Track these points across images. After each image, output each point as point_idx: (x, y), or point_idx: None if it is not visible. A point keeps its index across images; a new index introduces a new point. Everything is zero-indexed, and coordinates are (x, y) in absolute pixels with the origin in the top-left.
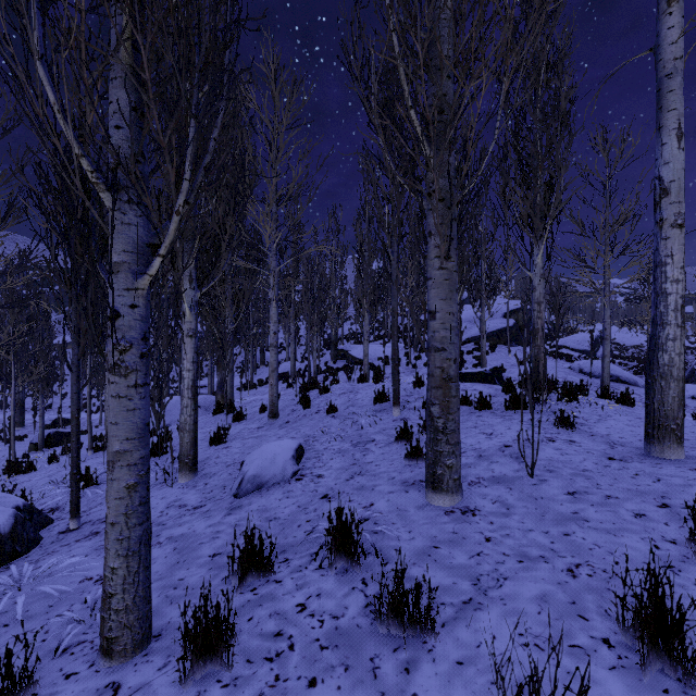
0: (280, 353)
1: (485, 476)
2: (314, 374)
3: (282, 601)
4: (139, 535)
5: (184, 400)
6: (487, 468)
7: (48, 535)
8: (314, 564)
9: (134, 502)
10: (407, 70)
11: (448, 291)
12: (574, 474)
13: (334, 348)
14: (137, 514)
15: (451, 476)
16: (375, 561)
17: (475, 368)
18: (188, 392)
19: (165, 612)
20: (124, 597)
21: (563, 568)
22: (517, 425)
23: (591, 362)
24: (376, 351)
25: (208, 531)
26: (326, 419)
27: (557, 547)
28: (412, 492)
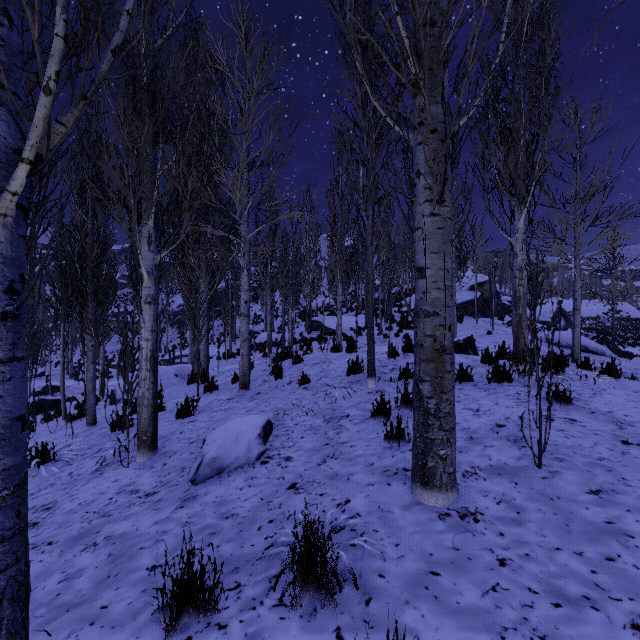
0: (258, 325)
1: (481, 465)
2: (289, 344)
3: None
4: None
5: (142, 372)
6: (482, 453)
7: None
8: (273, 597)
9: None
10: None
11: (441, 243)
12: (590, 464)
13: (308, 319)
14: None
15: (445, 470)
16: (354, 595)
17: None
18: (146, 363)
19: None
20: None
21: (624, 621)
22: (504, 400)
23: (559, 332)
24: (349, 322)
25: (153, 530)
26: (298, 390)
27: (603, 581)
28: (396, 484)
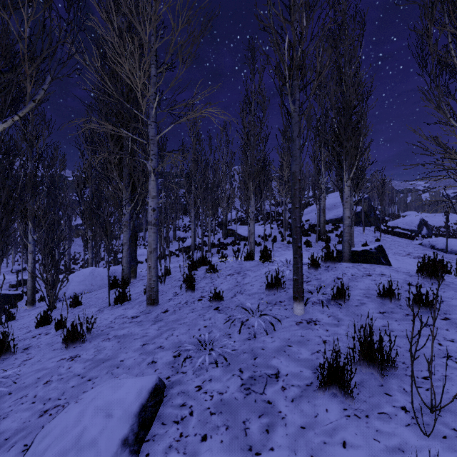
0: (187, 232)
1: None
2: (209, 248)
3: None
4: None
5: None
6: None
7: None
8: None
9: None
10: None
11: None
12: None
13: (225, 228)
14: None
15: None
16: None
17: (340, 244)
18: None
19: None
20: None
21: None
22: None
23: (446, 240)
24: (256, 230)
25: None
26: (209, 312)
27: None
28: None
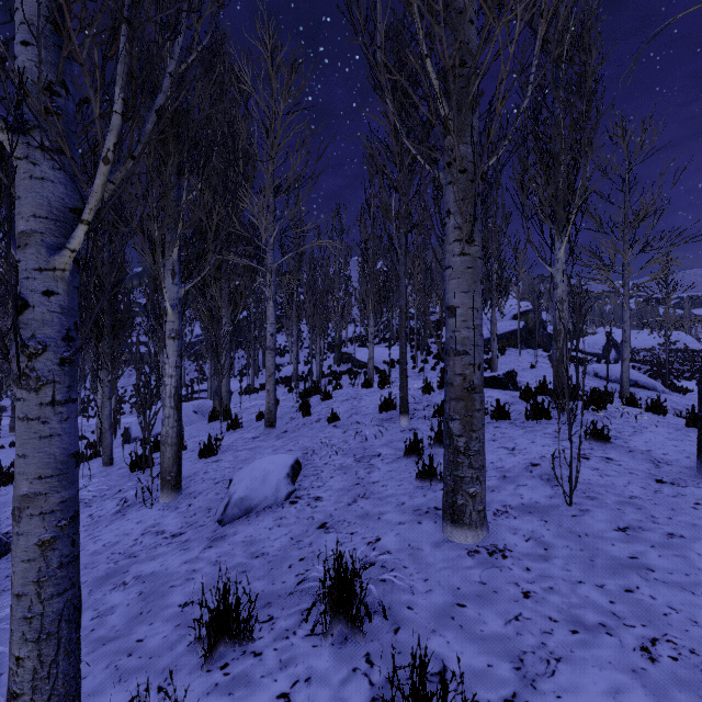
0: (283, 357)
1: (513, 504)
2: (317, 378)
3: (259, 689)
4: (58, 609)
5: (165, 410)
6: (514, 492)
7: (4, 567)
8: (305, 628)
9: (50, 565)
10: (422, 6)
11: (471, 282)
12: (621, 503)
13: (338, 351)
14: (55, 581)
15: (475, 507)
16: (383, 625)
17: (485, 371)
18: (170, 400)
19: (109, 697)
20: (34, 698)
21: (635, 644)
22: (541, 438)
23: (607, 366)
24: (381, 354)
25: (182, 569)
26: (327, 428)
27: (620, 610)
28: (426, 523)
